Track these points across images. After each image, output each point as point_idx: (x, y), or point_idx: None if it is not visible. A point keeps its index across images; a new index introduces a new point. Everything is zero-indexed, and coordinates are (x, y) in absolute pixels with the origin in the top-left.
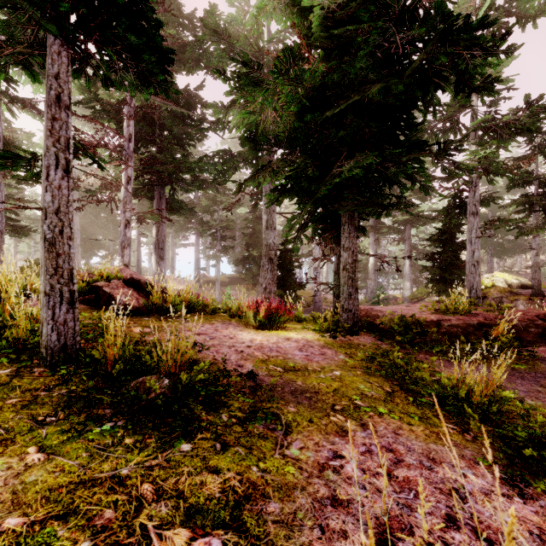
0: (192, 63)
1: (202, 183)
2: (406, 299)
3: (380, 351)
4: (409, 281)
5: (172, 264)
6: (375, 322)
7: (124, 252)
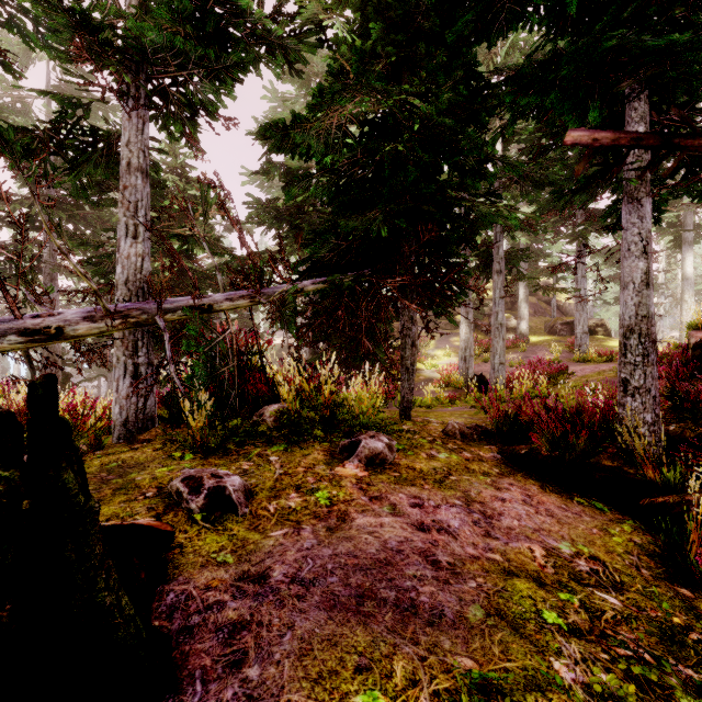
0: None
1: None
2: None
3: None
4: None
5: None
6: None
7: None
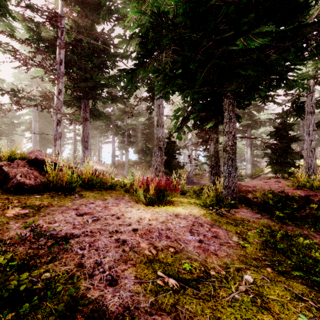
0: (105, 11)
1: (114, 98)
2: (248, 176)
3: (278, 235)
4: (250, 164)
5: (99, 153)
6: (248, 196)
7: (56, 143)
